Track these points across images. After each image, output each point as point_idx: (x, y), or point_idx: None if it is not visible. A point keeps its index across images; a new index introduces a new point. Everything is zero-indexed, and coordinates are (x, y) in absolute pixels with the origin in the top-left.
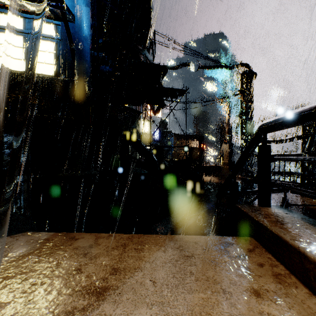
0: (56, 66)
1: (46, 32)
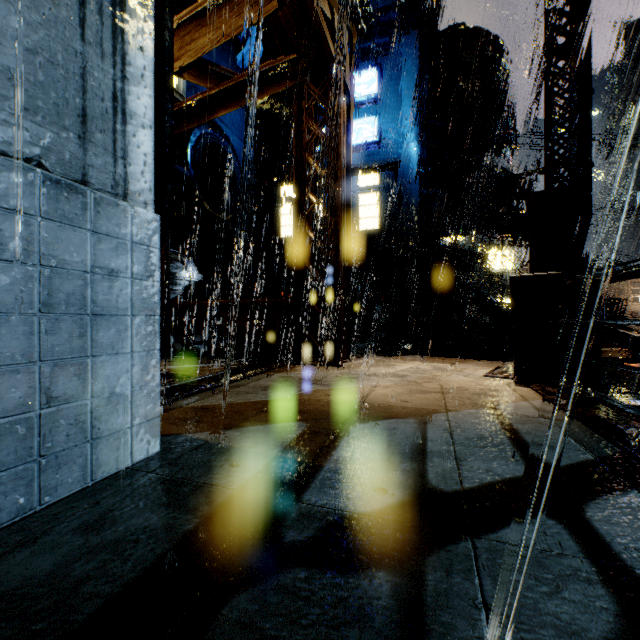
0: (380, 218)
1: (371, 183)
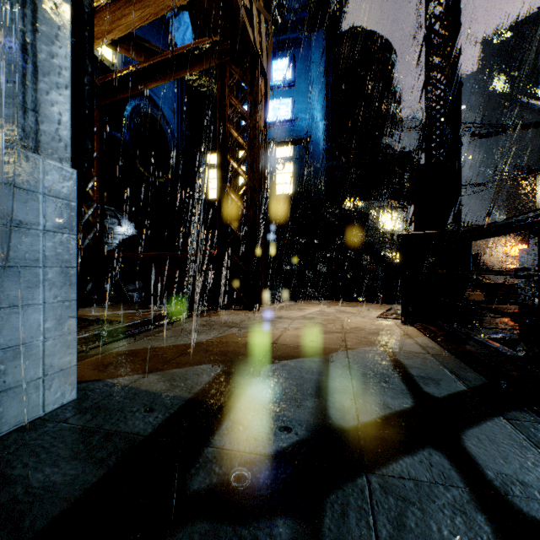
0: (294, 184)
1: (286, 155)
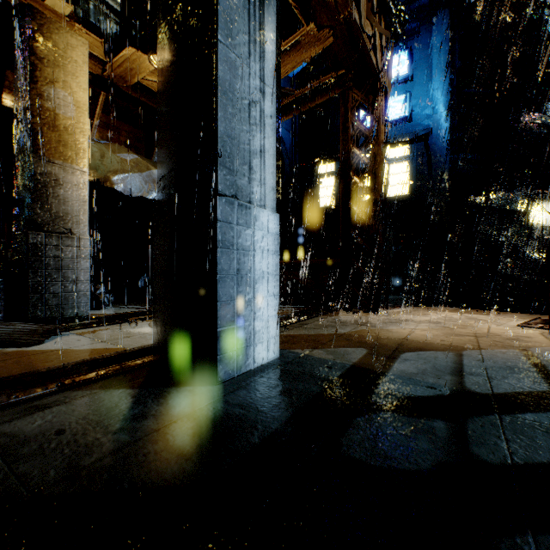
0: (410, 184)
1: (401, 154)
